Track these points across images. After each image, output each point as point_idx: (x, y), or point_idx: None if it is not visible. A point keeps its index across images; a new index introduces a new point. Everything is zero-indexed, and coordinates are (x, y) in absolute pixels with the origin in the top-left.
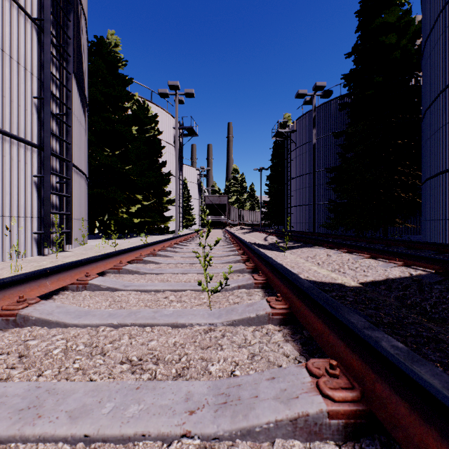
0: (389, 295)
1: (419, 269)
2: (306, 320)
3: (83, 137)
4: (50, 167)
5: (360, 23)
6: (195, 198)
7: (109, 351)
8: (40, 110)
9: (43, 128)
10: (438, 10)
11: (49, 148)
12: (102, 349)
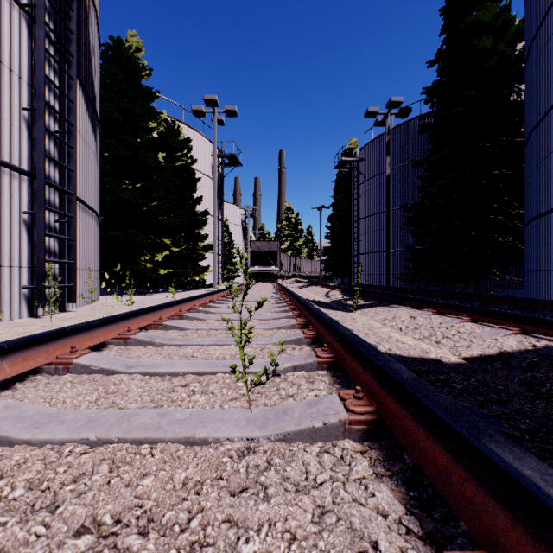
0: (510, 377)
1: (544, 339)
2: (412, 439)
3: (92, 164)
4: (44, 200)
5: (445, 23)
6: (239, 244)
7: (65, 500)
8: (32, 126)
9: (36, 149)
10: (548, 2)
11: (43, 175)
12: (55, 495)
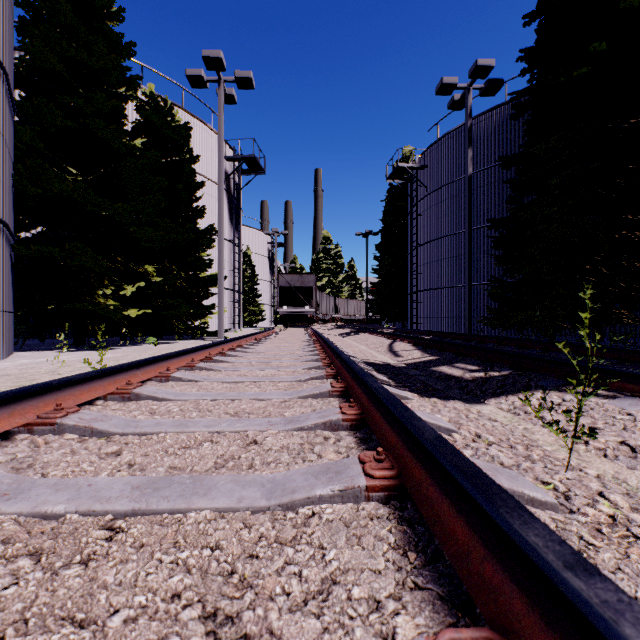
0: None
1: None
2: None
3: None
4: None
5: None
6: (264, 280)
7: None
8: None
9: None
10: None
11: None
12: None
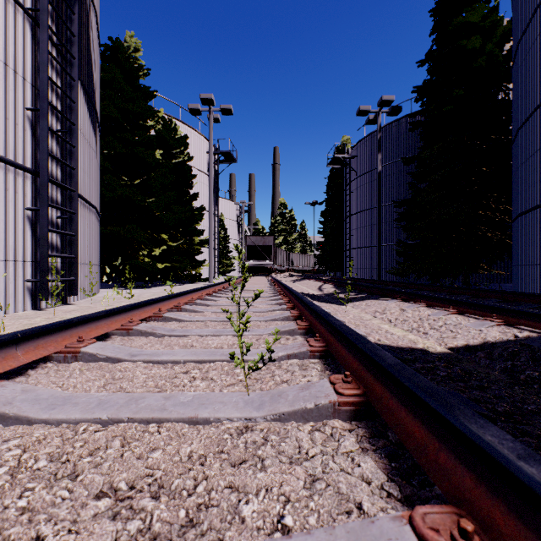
0: (492, 366)
1: (526, 330)
2: (394, 417)
3: (92, 162)
4: (47, 197)
5: (435, 24)
6: (234, 239)
7: (84, 470)
8: (35, 125)
9: (39, 148)
10: (535, 4)
11: (46, 173)
12: (75, 466)
